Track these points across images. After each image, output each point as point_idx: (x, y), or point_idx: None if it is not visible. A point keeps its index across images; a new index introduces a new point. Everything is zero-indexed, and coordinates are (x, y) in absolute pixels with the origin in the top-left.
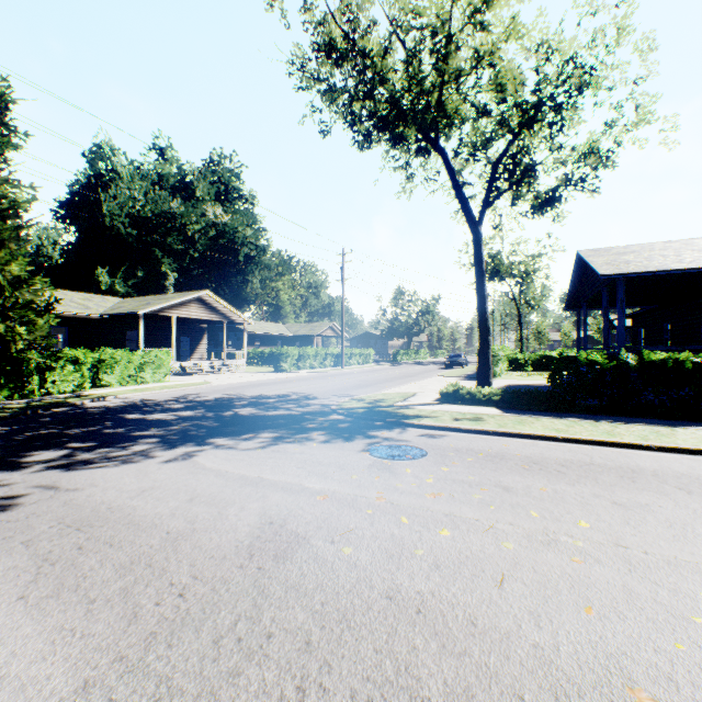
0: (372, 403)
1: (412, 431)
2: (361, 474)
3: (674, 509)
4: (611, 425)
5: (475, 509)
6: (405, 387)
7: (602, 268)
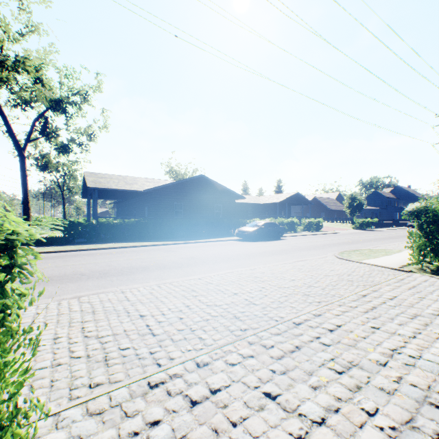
0: None
1: None
2: None
3: (80, 259)
4: (84, 245)
5: None
6: None
7: (90, 183)
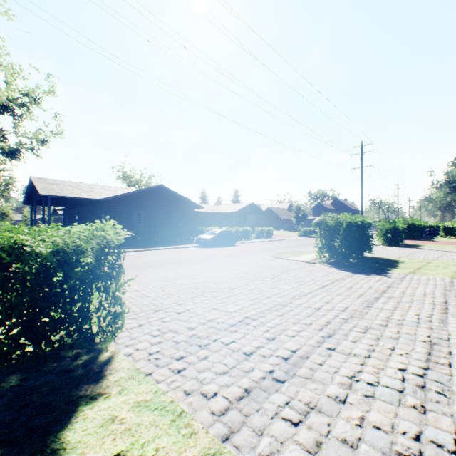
0: None
1: None
2: None
3: None
4: None
5: None
6: None
7: (42, 190)
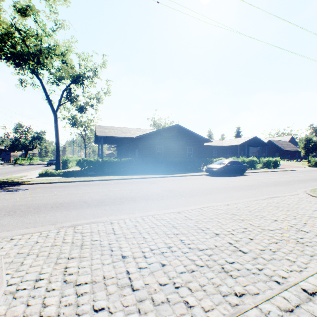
0: (3, 180)
1: (24, 185)
2: (1, 195)
3: (88, 188)
4: (93, 177)
5: (41, 194)
6: (22, 174)
7: (98, 133)
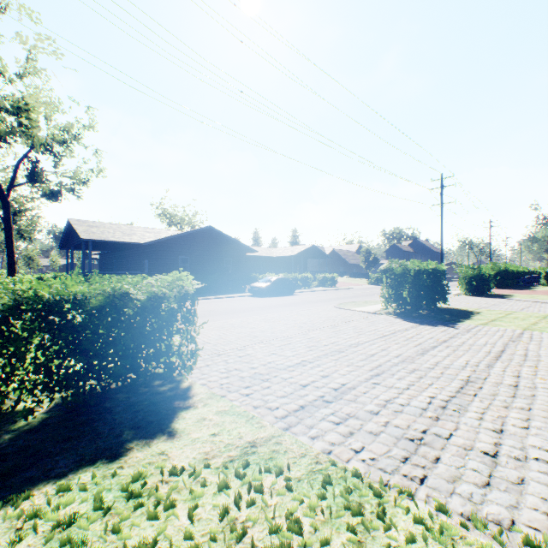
0: None
1: None
2: None
3: None
4: None
5: None
6: None
7: (83, 234)
